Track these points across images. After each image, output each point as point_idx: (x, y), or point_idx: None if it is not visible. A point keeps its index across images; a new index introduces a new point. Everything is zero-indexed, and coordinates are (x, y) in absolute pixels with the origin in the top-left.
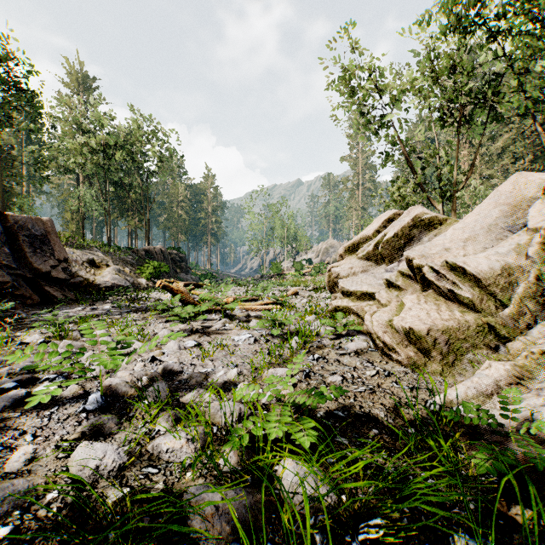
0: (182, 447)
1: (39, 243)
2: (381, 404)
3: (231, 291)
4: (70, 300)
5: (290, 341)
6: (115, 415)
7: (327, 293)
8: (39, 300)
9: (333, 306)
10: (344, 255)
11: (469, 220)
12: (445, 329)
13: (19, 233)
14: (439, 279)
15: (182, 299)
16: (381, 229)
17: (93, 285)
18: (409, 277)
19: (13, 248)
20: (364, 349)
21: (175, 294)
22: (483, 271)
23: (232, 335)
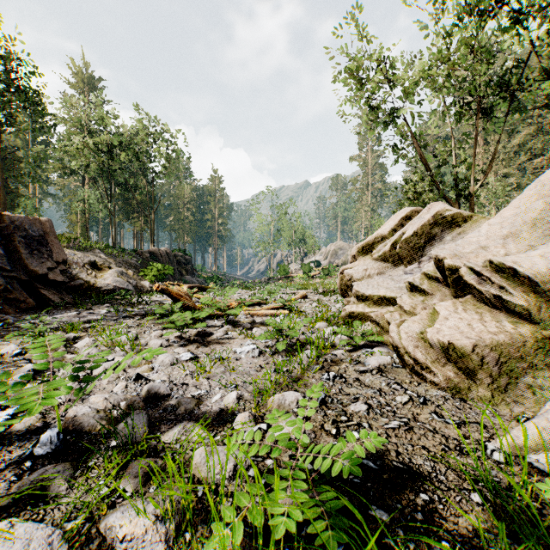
0: (146, 532)
1: (36, 245)
2: (423, 448)
3: (236, 294)
4: (67, 303)
5: (300, 354)
6: (70, 463)
7: (337, 296)
8: (34, 303)
9: (347, 312)
10: (357, 255)
11: (507, 214)
12: (495, 344)
13: (15, 234)
14: (481, 283)
15: (182, 303)
16: (398, 228)
17: (94, 288)
18: (436, 279)
19: (8, 249)
20: (388, 365)
21: (174, 298)
22: (539, 272)
23: (234, 346)
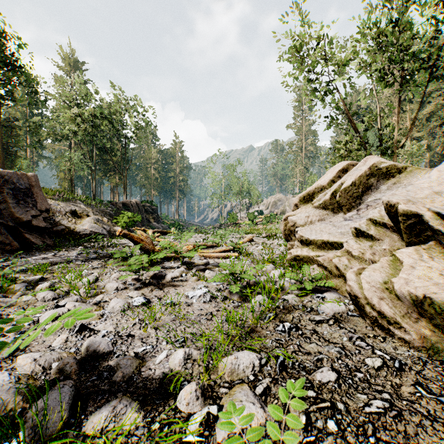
0: None
1: (23, 196)
2: None
3: (193, 238)
4: (48, 246)
5: (252, 299)
6: None
7: (279, 240)
8: (19, 246)
9: (292, 256)
10: (299, 204)
11: None
12: None
13: (4, 186)
14: None
15: (142, 247)
16: (336, 179)
17: (73, 233)
18: (383, 225)
19: None
20: (343, 313)
21: (136, 242)
22: None
23: (186, 289)
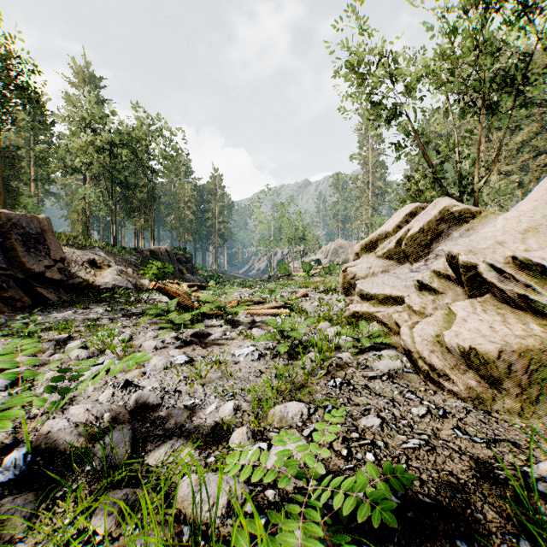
0: None
1: (34, 242)
2: (450, 474)
3: (236, 293)
4: (65, 302)
5: (303, 357)
6: (35, 493)
7: (338, 295)
8: (31, 302)
9: (350, 312)
10: (360, 253)
11: (524, 207)
12: (523, 350)
13: (11, 231)
14: (503, 281)
15: (179, 302)
16: (403, 224)
17: (93, 286)
18: (447, 277)
19: (5, 247)
20: (399, 370)
21: (172, 297)
22: None
23: (232, 348)
